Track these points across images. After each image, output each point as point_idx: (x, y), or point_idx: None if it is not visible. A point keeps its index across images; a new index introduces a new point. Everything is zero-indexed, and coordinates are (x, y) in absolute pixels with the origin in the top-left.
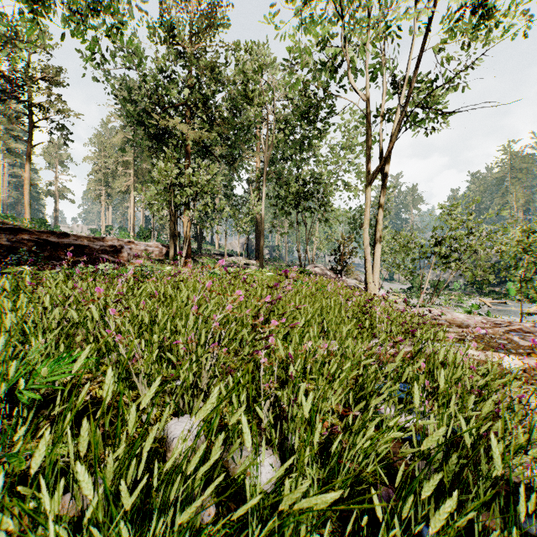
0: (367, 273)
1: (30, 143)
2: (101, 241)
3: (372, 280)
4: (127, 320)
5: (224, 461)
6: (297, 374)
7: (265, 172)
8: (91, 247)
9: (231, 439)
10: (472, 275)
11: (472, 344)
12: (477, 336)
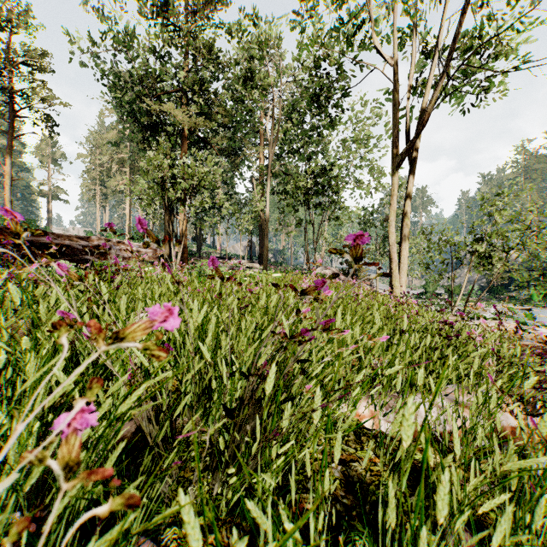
0: (392, 275)
1: (11, 135)
2: (86, 240)
3: (399, 284)
4: None
5: None
6: None
7: (270, 165)
8: (74, 248)
9: None
10: (523, 278)
11: None
12: None
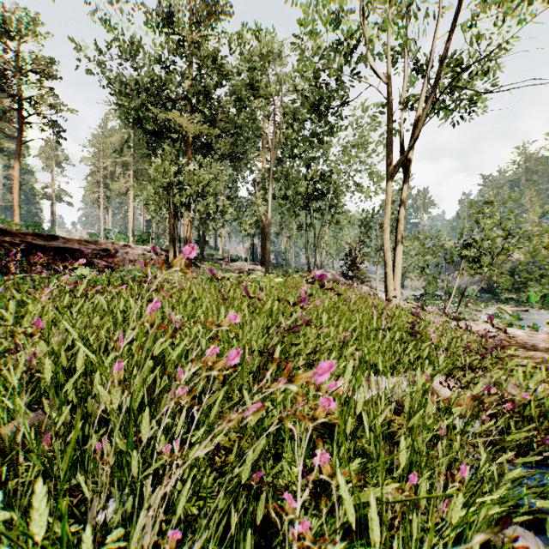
0: (387, 279)
1: (20, 140)
2: (94, 244)
3: (393, 287)
4: None
5: None
6: None
7: (271, 170)
8: (83, 251)
9: None
10: (508, 281)
11: None
12: None
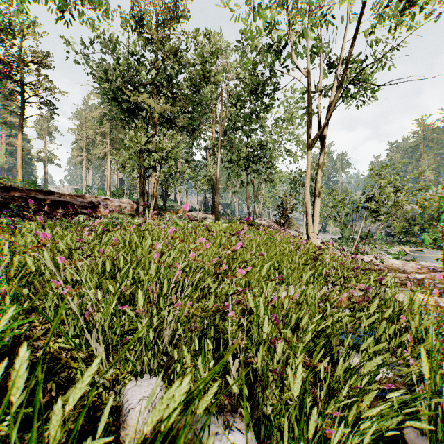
0: (308, 224)
1: (22, 116)
2: (82, 198)
3: (313, 231)
4: (85, 268)
5: (189, 439)
6: (272, 332)
7: (220, 140)
8: (73, 203)
9: (196, 406)
10: (399, 226)
11: (435, 292)
12: (417, 280)
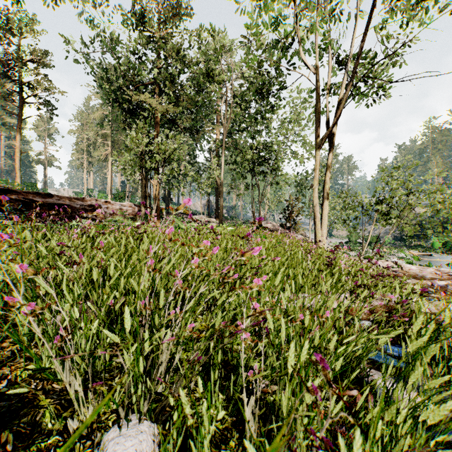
0: (316, 228)
1: (21, 117)
2: (81, 201)
3: (321, 235)
4: (64, 277)
5: None
6: (300, 364)
7: (224, 141)
8: (72, 206)
9: None
10: (411, 230)
11: None
12: (439, 287)
